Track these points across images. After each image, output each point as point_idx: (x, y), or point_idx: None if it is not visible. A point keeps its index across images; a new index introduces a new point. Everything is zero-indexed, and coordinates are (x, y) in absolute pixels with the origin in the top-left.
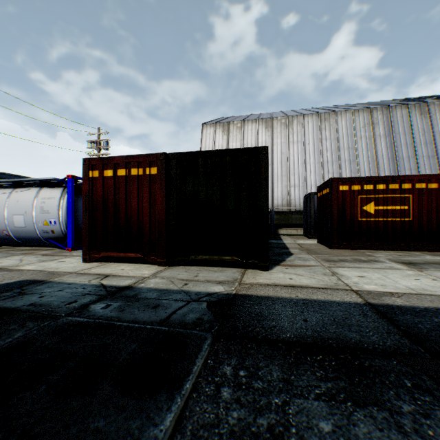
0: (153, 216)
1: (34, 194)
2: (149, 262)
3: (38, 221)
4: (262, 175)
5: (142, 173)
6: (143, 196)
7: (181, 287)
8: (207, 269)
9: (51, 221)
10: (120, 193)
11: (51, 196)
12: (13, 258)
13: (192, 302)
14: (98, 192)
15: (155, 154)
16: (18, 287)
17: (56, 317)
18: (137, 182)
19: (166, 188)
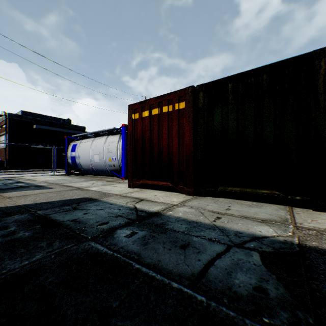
0: (181, 148)
1: (104, 140)
2: (178, 191)
3: (105, 158)
4: (318, 87)
5: (172, 109)
6: (172, 130)
7: (213, 220)
8: (238, 203)
9: (112, 158)
10: (154, 129)
11: (112, 141)
12: (89, 182)
13: (235, 248)
14: (138, 131)
15: (183, 89)
16: (77, 203)
17: (82, 239)
18: (167, 118)
19: (194, 120)
